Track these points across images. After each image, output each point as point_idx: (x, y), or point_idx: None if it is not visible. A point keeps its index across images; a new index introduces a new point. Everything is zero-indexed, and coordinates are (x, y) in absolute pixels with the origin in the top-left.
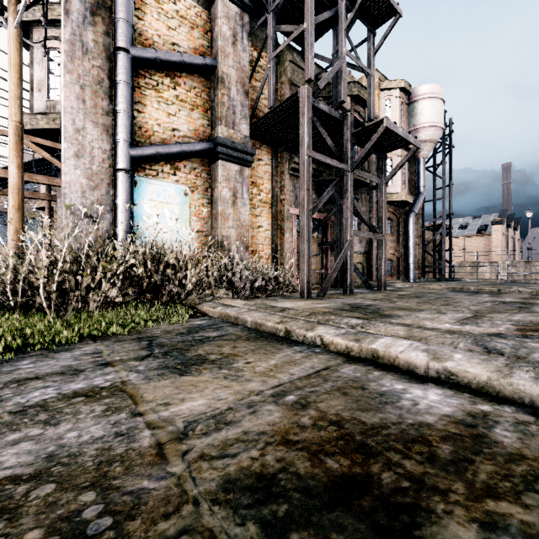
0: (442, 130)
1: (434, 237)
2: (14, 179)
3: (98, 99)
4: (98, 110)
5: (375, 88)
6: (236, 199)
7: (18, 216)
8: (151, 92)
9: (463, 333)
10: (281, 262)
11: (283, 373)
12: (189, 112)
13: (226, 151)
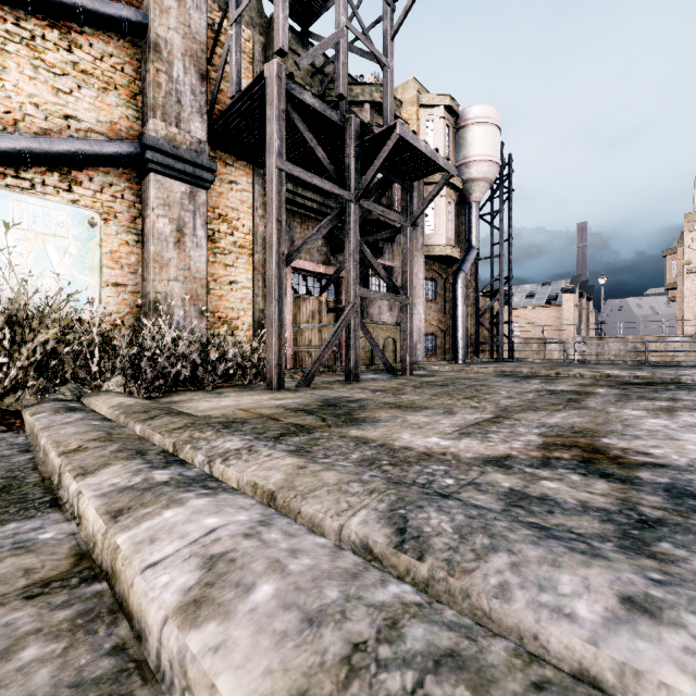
0: (498, 167)
1: (490, 305)
2: None
3: None
4: None
5: (413, 103)
6: (182, 236)
7: None
8: (18, 47)
9: (445, 457)
10: None
11: None
12: (100, 92)
13: (163, 159)
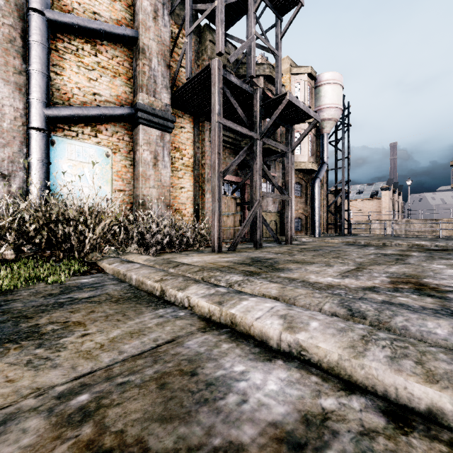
0: (341, 111)
1: (335, 199)
2: None
3: (10, 57)
4: (10, 68)
5: (287, 72)
6: (157, 161)
7: None
8: (70, 56)
9: (341, 287)
10: (202, 219)
11: (111, 351)
12: (111, 79)
13: (147, 116)
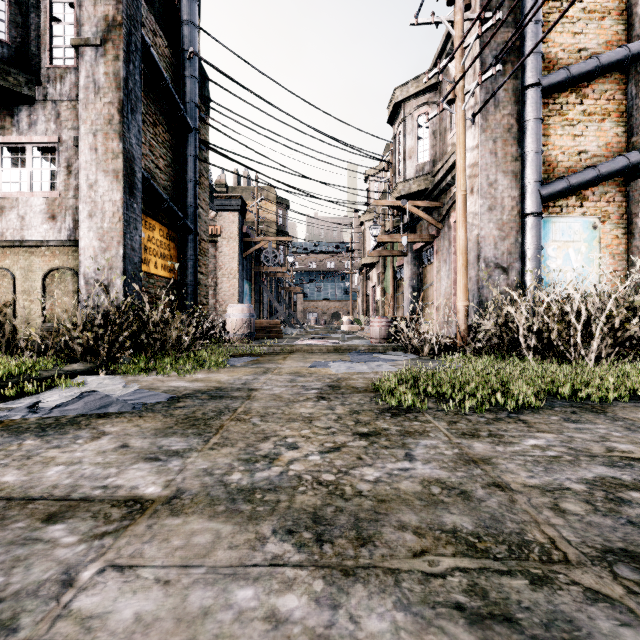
0: None
1: None
2: (463, 242)
3: (508, 147)
4: (508, 158)
5: None
6: None
7: (466, 273)
8: (554, 119)
9: None
10: None
11: None
12: (598, 124)
13: None
